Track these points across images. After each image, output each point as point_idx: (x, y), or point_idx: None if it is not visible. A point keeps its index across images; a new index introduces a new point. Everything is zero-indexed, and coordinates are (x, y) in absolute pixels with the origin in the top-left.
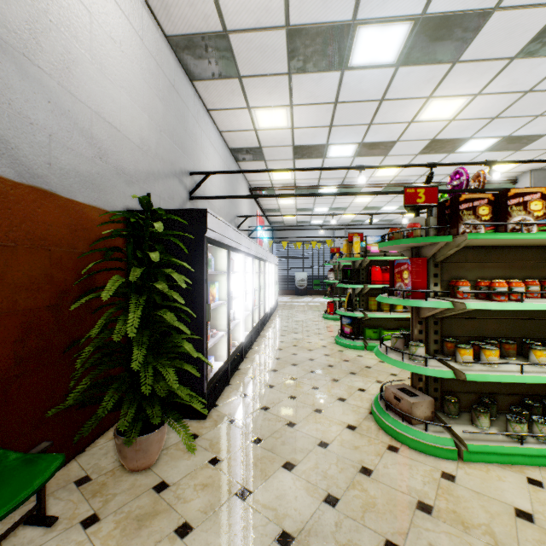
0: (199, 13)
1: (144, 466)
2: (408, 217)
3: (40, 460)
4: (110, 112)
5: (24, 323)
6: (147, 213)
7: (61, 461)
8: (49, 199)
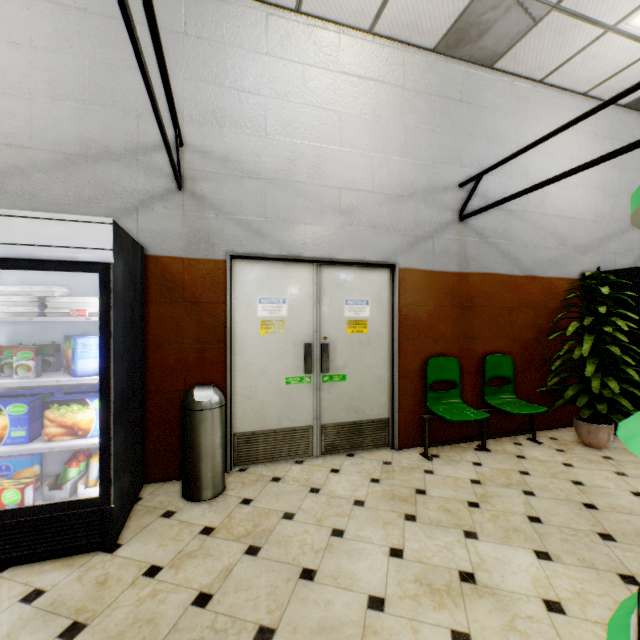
0: None
1: (594, 445)
2: None
3: (536, 406)
4: (568, 209)
5: (523, 345)
6: (596, 280)
7: (546, 409)
8: (533, 280)
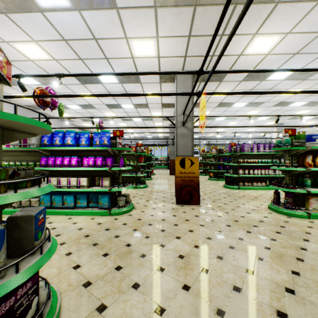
0: (27, 103)
1: None
2: (161, 135)
3: None
4: None
5: None
6: None
7: None
8: None
